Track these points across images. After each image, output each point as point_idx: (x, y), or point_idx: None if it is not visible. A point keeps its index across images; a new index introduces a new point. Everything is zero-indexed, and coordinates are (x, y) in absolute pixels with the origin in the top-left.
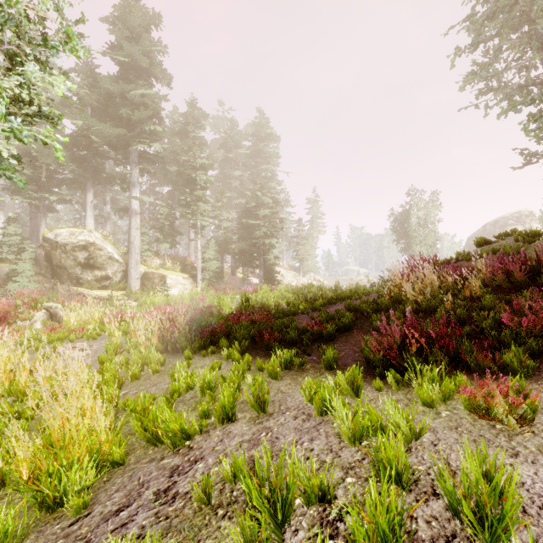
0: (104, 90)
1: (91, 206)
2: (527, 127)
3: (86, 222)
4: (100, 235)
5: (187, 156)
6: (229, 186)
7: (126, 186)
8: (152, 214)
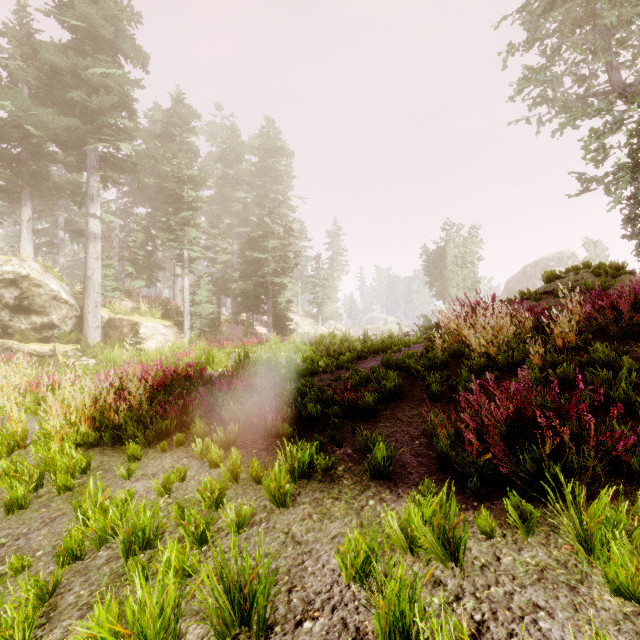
0: (46, 62)
1: (28, 226)
2: (588, 145)
3: (21, 248)
4: (38, 265)
5: (172, 166)
6: (229, 210)
7: (82, 199)
8: (124, 242)
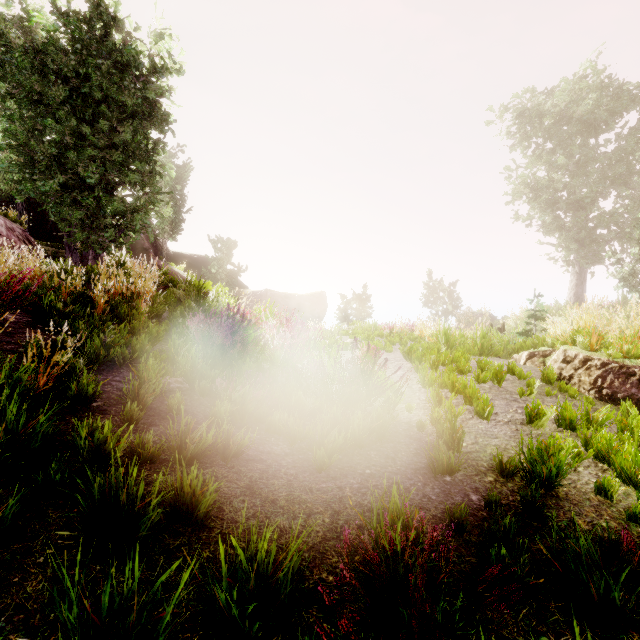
0: None
1: None
2: None
3: None
4: None
5: None
6: None
7: None
8: None
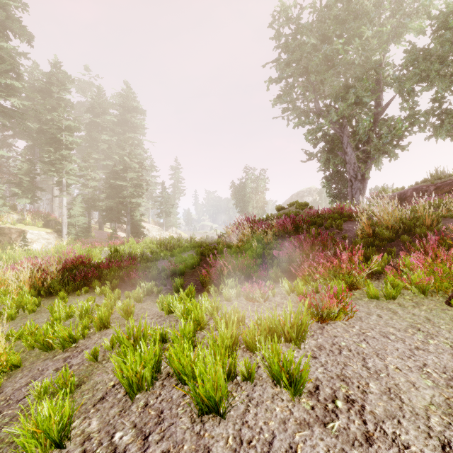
0: None
1: None
2: (307, 137)
3: None
4: None
5: (51, 115)
6: (96, 148)
7: None
8: (6, 167)
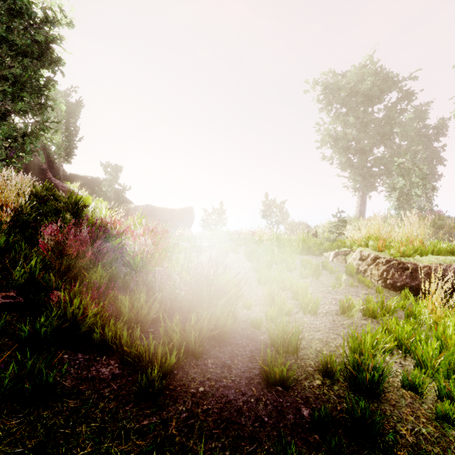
0: None
1: None
2: None
3: None
4: None
5: None
6: None
7: None
8: None
